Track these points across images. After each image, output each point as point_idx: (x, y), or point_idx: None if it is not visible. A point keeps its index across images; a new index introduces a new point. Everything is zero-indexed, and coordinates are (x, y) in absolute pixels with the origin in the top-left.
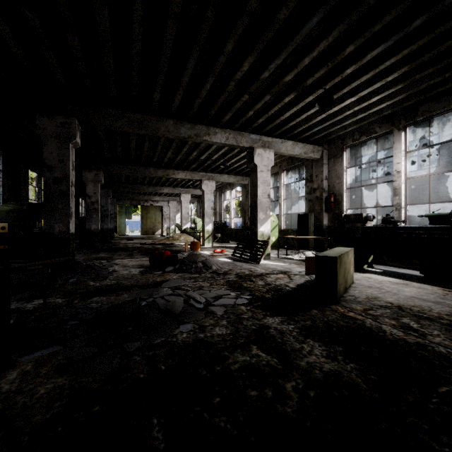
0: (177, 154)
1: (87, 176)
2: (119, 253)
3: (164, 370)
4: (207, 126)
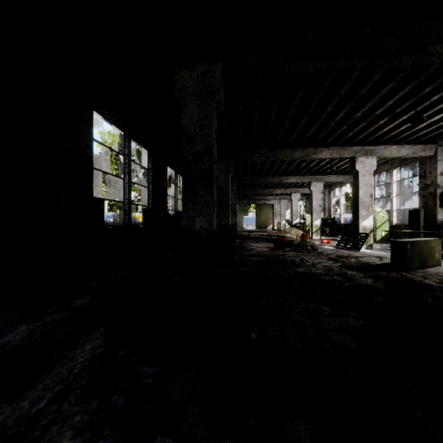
0: (290, 165)
1: None
2: (249, 240)
3: (294, 276)
4: (315, 147)
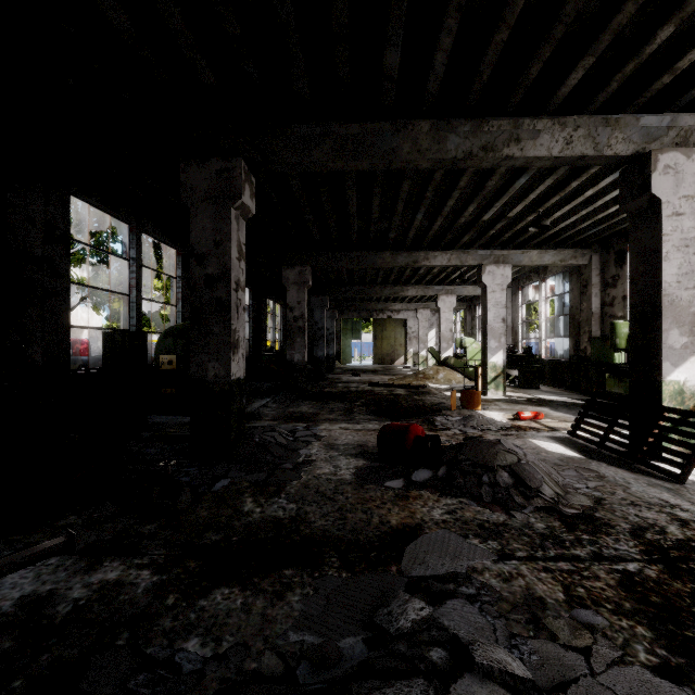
0: (434, 216)
1: (289, 276)
2: (331, 406)
3: None
4: (515, 117)
